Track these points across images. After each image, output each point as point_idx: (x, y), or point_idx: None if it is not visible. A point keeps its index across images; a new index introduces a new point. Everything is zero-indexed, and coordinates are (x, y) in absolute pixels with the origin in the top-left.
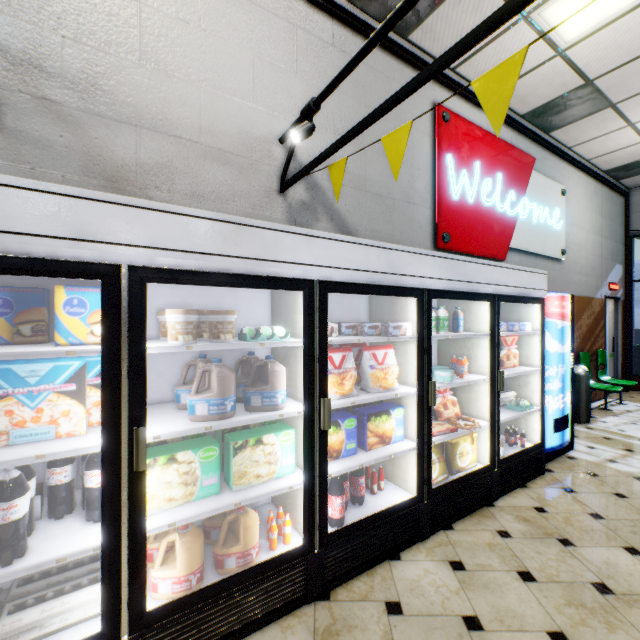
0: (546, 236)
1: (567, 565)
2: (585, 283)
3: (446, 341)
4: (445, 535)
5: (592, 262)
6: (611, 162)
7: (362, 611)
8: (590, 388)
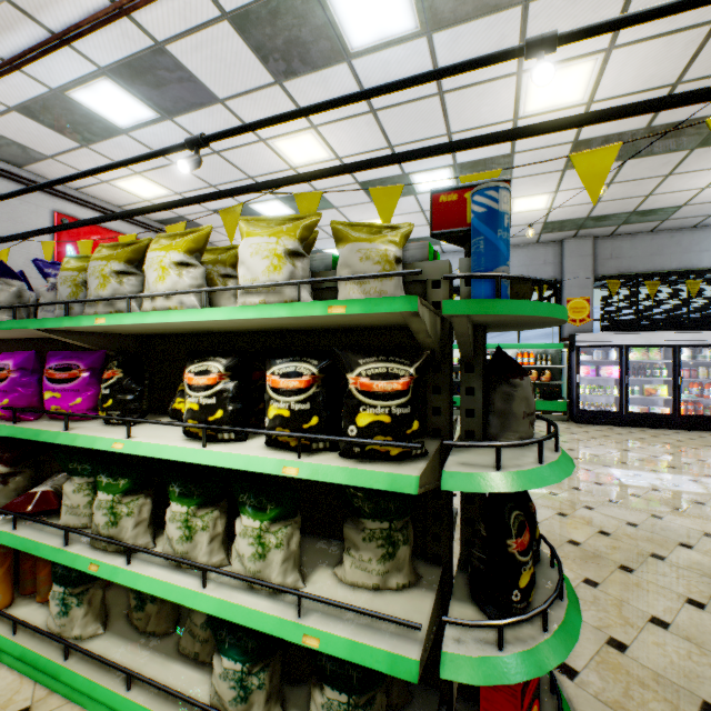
0: None
1: None
2: None
3: None
4: None
5: None
6: None
7: None
8: None
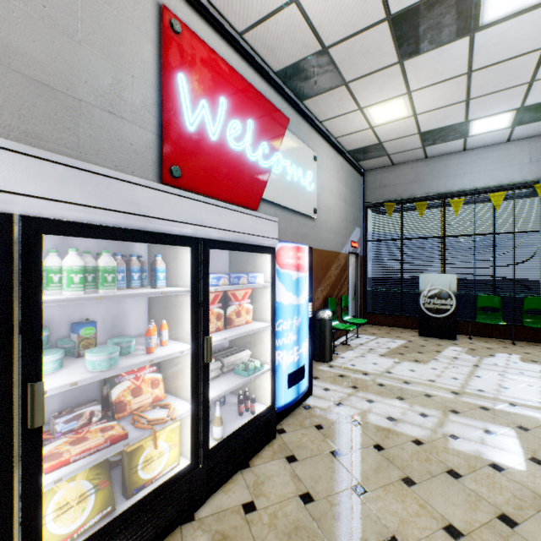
0: (300, 194)
1: None
2: (334, 240)
3: (156, 299)
4: None
5: (339, 223)
6: (351, 143)
7: None
8: (335, 329)
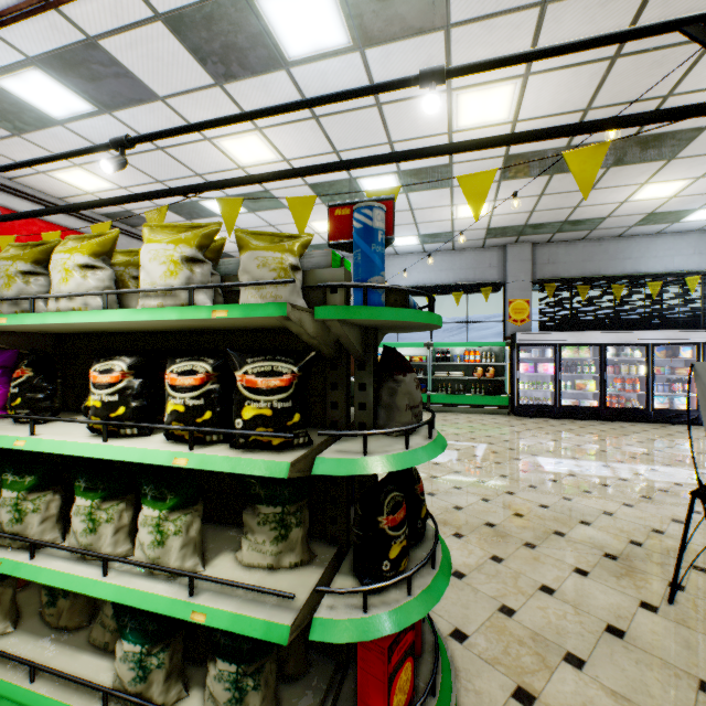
0: None
1: None
2: None
3: None
4: None
5: None
6: None
7: None
8: None
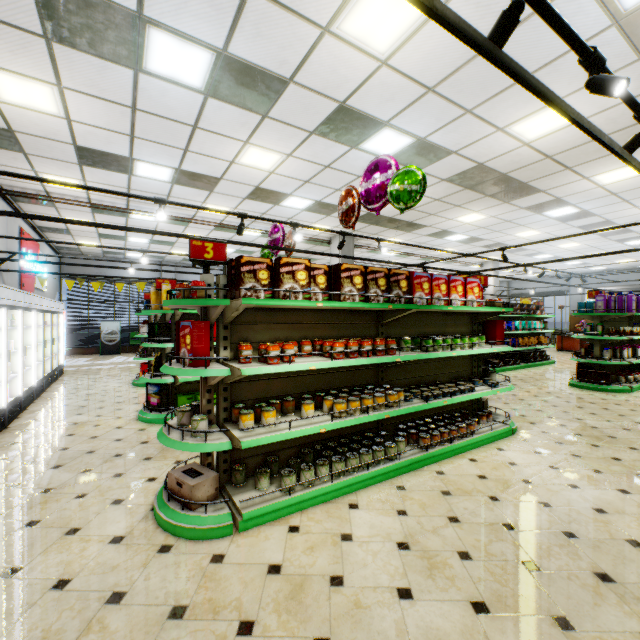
0: None
1: (88, 378)
2: None
3: None
4: (56, 383)
5: (52, 291)
6: (61, 245)
7: (58, 389)
8: None
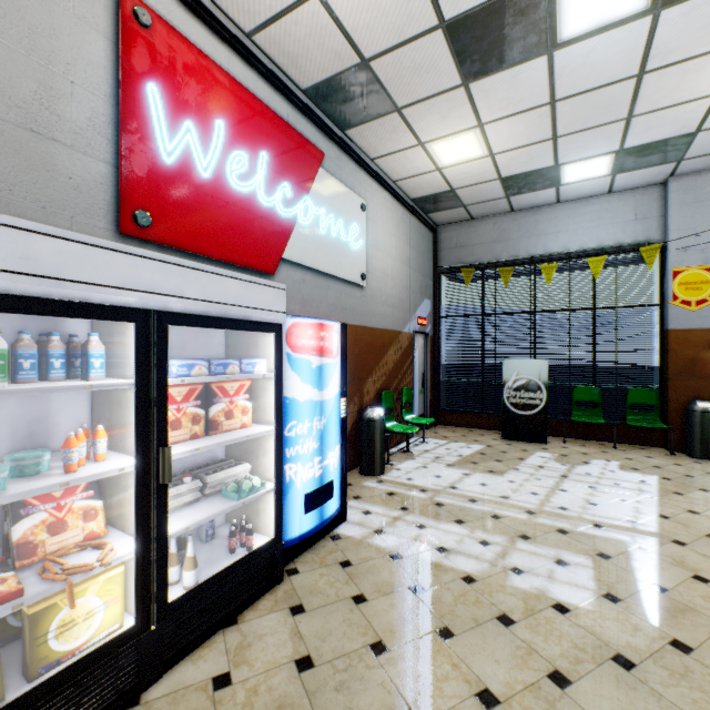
0: (341, 254)
1: None
2: (392, 315)
3: (101, 395)
4: None
5: (400, 293)
6: (416, 190)
7: None
8: (390, 432)
